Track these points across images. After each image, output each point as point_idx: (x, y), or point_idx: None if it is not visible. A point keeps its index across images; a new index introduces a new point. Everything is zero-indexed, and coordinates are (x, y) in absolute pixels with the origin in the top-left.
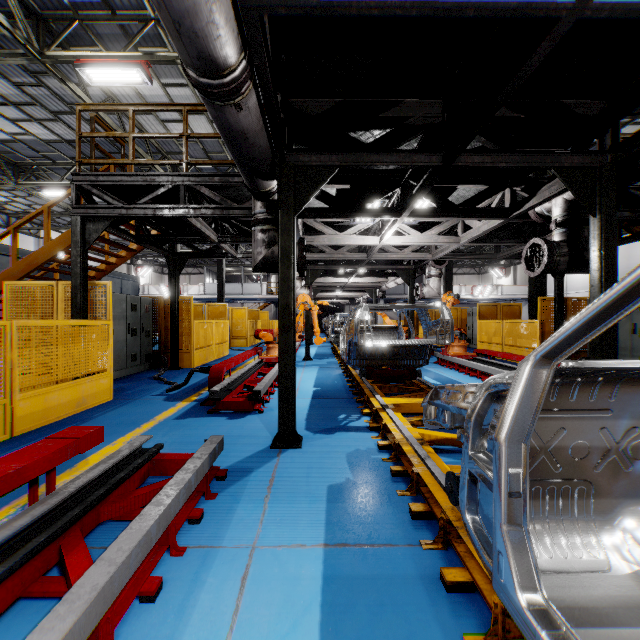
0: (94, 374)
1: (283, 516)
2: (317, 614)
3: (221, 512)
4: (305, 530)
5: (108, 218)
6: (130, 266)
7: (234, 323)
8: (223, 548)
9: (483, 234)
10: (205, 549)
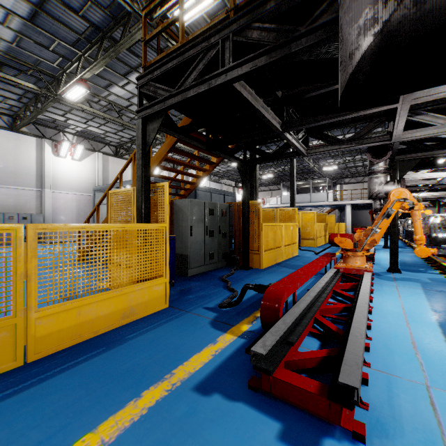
0: (156, 277)
1: None
2: None
3: None
4: None
5: (161, 114)
6: (234, 188)
7: (303, 225)
8: None
9: None
10: None
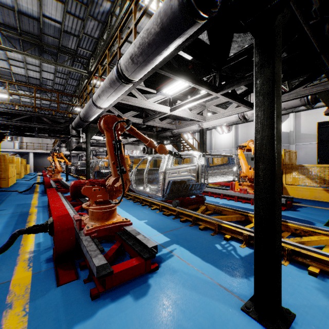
0: None
1: None
2: None
3: None
4: None
5: None
6: None
7: None
8: None
9: (134, 140)
10: None
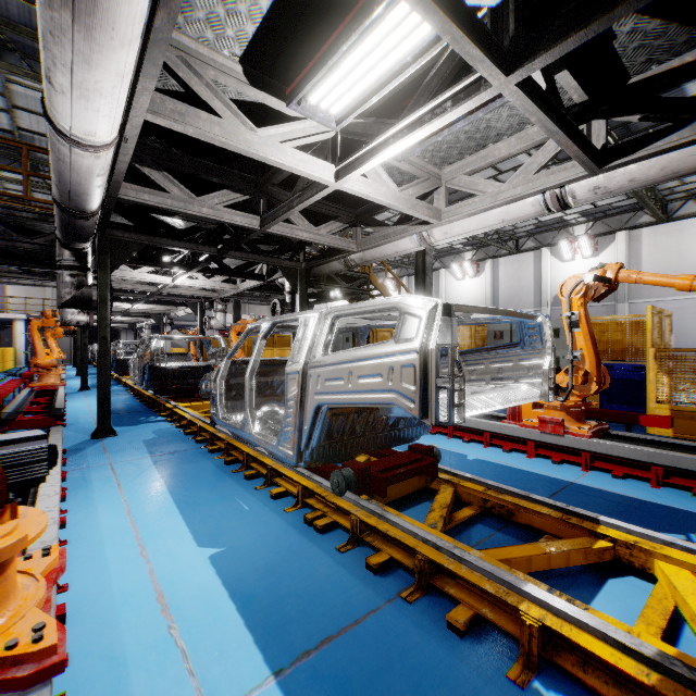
0: None
1: (122, 455)
2: (155, 467)
3: (78, 461)
4: (139, 455)
5: None
6: None
7: None
8: (92, 467)
9: (253, 287)
10: (80, 469)
